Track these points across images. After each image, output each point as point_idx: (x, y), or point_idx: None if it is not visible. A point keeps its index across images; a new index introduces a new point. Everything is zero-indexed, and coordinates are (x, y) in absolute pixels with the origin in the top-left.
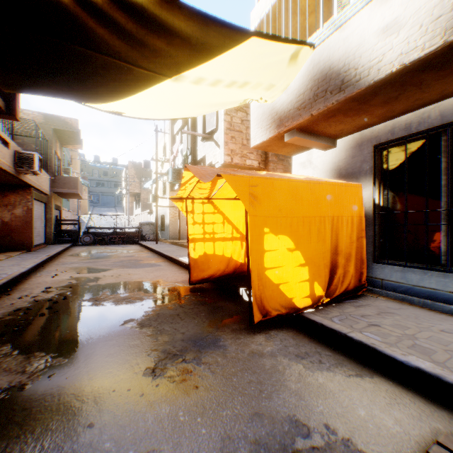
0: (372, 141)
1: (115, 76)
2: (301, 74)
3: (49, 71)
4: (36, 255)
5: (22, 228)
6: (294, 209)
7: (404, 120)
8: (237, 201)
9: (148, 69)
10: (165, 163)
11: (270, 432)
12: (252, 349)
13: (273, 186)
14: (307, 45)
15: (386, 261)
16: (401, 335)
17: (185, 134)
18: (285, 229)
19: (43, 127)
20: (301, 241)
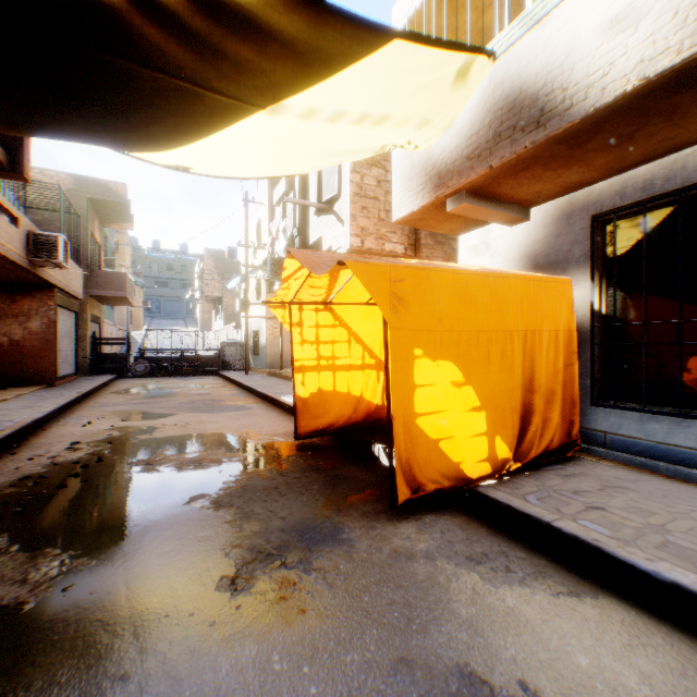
0: (589, 210)
1: (175, 106)
2: (473, 103)
3: (71, 98)
4: (61, 391)
5: (40, 351)
6: (462, 318)
7: (642, 174)
8: (371, 307)
9: (228, 94)
10: (259, 250)
11: (427, 695)
12: (395, 546)
13: (429, 281)
14: (484, 54)
15: (612, 403)
16: (642, 526)
17: (289, 204)
18: (448, 351)
19: (73, 195)
20: (474, 371)
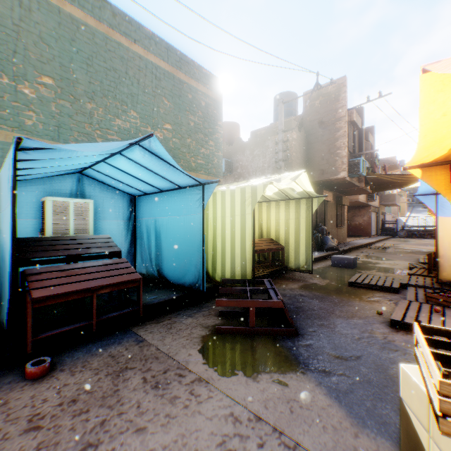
0: None
1: (401, 185)
2: None
3: (384, 189)
4: (373, 238)
5: (366, 226)
6: None
7: None
8: None
9: (410, 182)
10: None
11: None
12: None
13: None
14: None
15: None
16: None
17: None
18: None
19: None
20: None
